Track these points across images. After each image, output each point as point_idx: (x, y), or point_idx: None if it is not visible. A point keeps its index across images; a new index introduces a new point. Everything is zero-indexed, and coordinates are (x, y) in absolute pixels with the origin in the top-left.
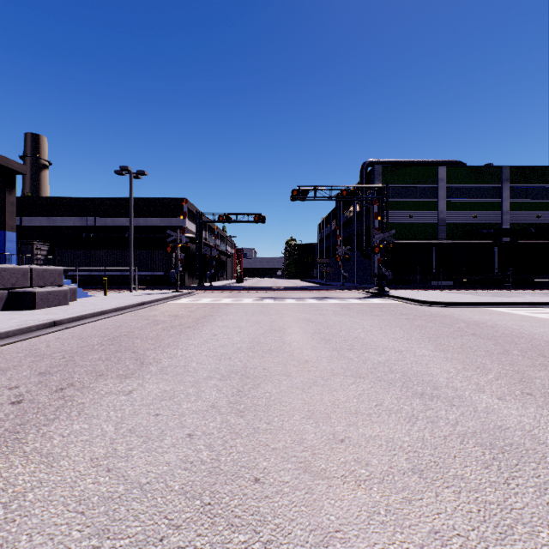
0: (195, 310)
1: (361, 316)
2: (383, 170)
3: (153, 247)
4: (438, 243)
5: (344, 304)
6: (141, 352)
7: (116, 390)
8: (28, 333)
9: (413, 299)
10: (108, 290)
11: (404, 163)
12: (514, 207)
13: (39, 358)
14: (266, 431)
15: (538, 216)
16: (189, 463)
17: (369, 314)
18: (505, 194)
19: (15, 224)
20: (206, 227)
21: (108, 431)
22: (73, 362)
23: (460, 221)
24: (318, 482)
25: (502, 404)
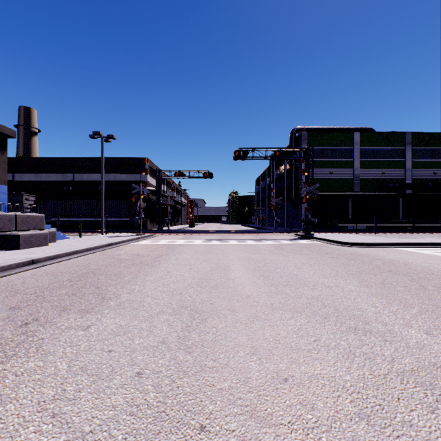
0: (153, 250)
1: (293, 255)
2: (309, 135)
3: (121, 198)
4: (354, 194)
5: (278, 245)
6: (103, 287)
7: (75, 325)
8: (9, 270)
9: (335, 241)
10: (84, 233)
11: (325, 129)
12: (415, 165)
13: (13, 293)
14: (212, 369)
15: (434, 173)
16: (135, 407)
17: (299, 253)
18: (408, 155)
19: (6, 179)
20: (164, 182)
21: (61, 369)
22: (42, 297)
23: (371, 177)
24: (265, 430)
25: (431, 339)
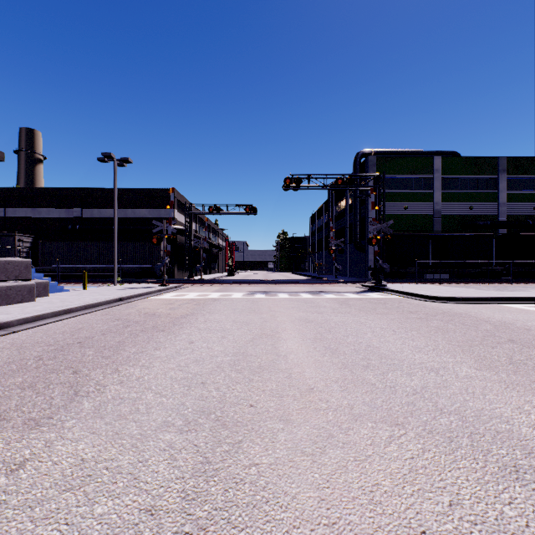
0: (177, 308)
1: (365, 315)
2: (378, 160)
3: (142, 239)
4: (435, 235)
5: (342, 300)
6: (85, 371)
7: None
8: None
9: (417, 294)
10: (92, 283)
11: (399, 153)
12: (511, 198)
13: None
14: None
15: None
16: None
17: (373, 312)
18: (502, 185)
19: None
20: (197, 219)
21: None
22: None
23: (456, 213)
24: None
25: None
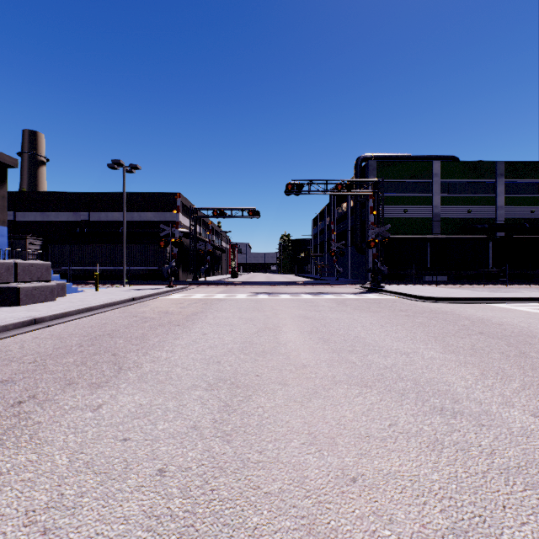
0: (186, 306)
1: (359, 313)
2: (378, 165)
3: (148, 242)
4: (433, 237)
5: (340, 300)
6: (121, 354)
7: (83, 404)
8: (4, 332)
9: (411, 295)
10: (101, 285)
11: (398, 158)
12: (508, 202)
13: (7, 361)
14: (257, 465)
15: (532, 211)
16: (154, 519)
17: (367, 310)
18: (499, 189)
19: (6, 218)
20: (200, 222)
21: (60, 464)
22: (43, 367)
23: (454, 216)
24: None
25: None
